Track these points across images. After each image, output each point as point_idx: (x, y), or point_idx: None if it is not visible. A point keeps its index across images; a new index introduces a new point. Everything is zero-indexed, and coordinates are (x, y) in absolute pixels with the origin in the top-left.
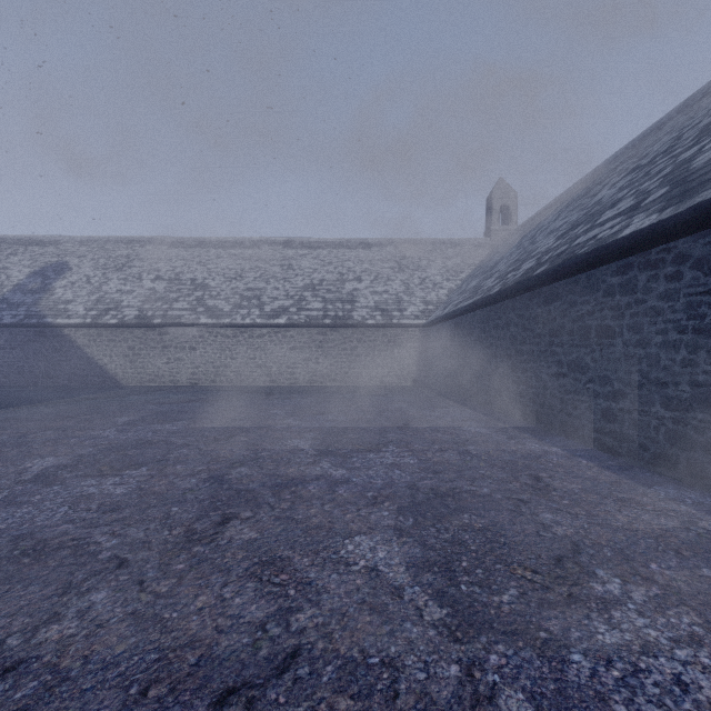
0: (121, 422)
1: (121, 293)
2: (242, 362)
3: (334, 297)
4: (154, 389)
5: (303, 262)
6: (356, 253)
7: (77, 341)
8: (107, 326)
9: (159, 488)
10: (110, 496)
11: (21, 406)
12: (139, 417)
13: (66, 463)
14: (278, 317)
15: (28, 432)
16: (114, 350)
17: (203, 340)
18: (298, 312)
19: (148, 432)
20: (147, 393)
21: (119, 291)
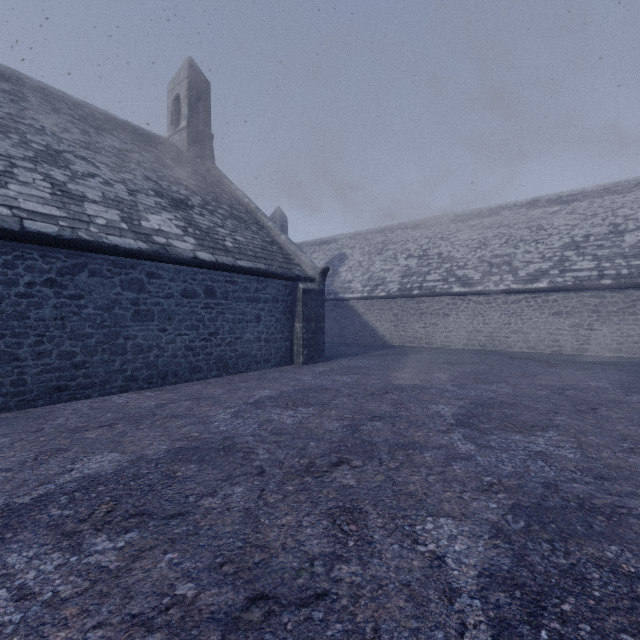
0: (444, 378)
1: (384, 272)
2: (495, 328)
3: (610, 252)
4: (419, 349)
5: (556, 220)
6: (632, 197)
7: (357, 310)
8: (378, 298)
9: (614, 461)
10: (568, 458)
11: (349, 357)
12: (451, 375)
13: (463, 413)
14: (536, 281)
15: (387, 379)
16: (383, 317)
17: (456, 307)
18: (561, 274)
19: (486, 392)
20: (420, 353)
21: (382, 270)
